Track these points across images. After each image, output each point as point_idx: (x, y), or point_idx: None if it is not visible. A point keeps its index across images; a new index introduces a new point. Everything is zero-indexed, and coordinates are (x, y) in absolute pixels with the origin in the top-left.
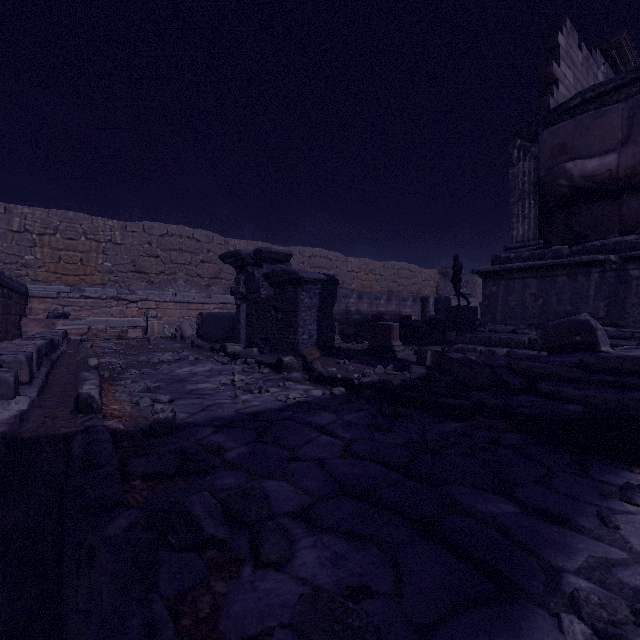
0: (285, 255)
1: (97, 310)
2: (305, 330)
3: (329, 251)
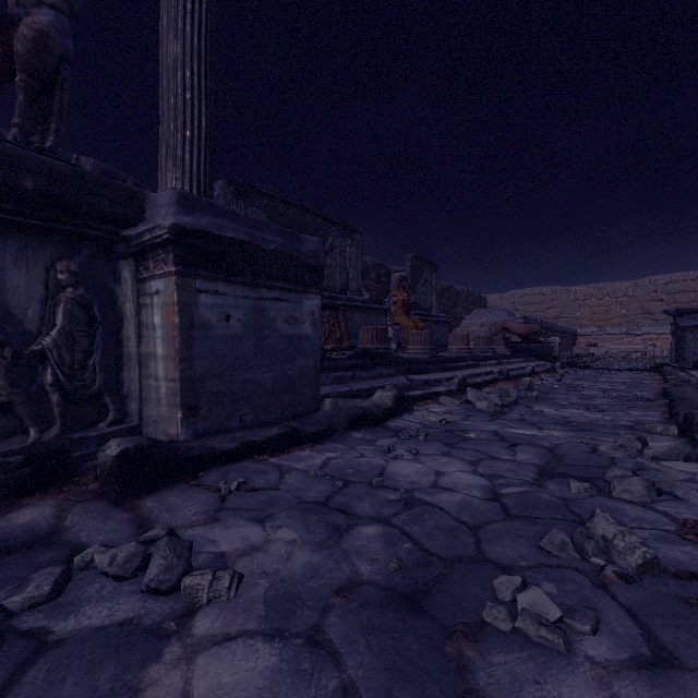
0: (697, 309)
1: (613, 341)
2: (690, 351)
3: None
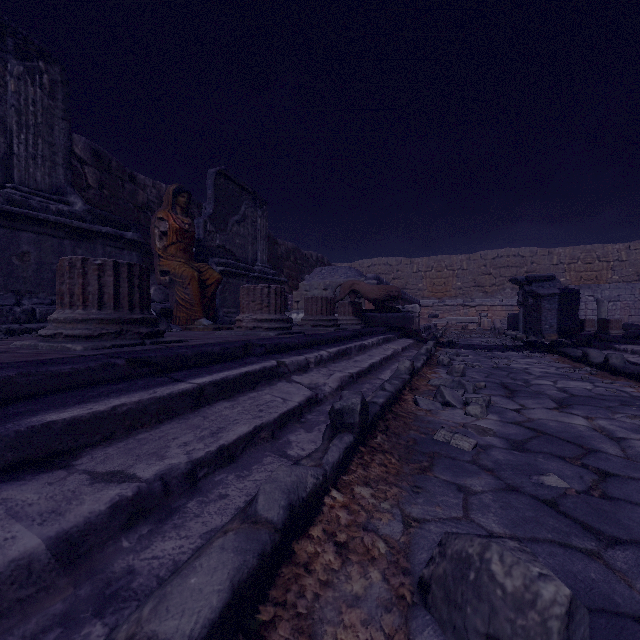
0: (547, 277)
1: (452, 313)
2: (546, 323)
3: None
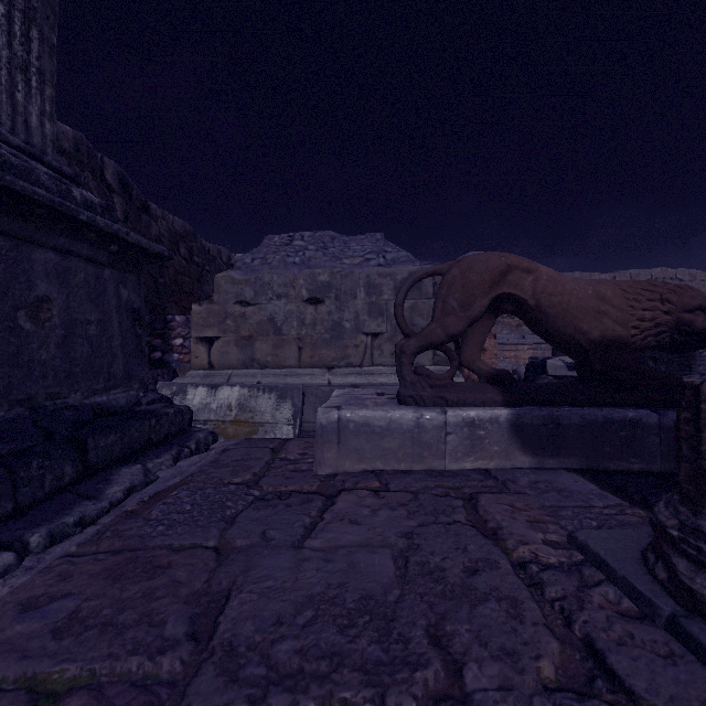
0: None
1: None
2: None
3: (678, 269)
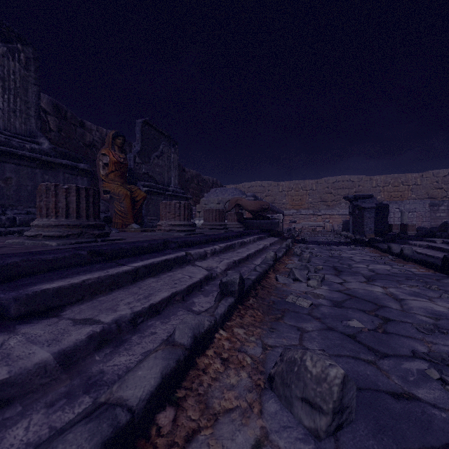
0: (368, 195)
1: (305, 219)
2: (367, 226)
3: None
